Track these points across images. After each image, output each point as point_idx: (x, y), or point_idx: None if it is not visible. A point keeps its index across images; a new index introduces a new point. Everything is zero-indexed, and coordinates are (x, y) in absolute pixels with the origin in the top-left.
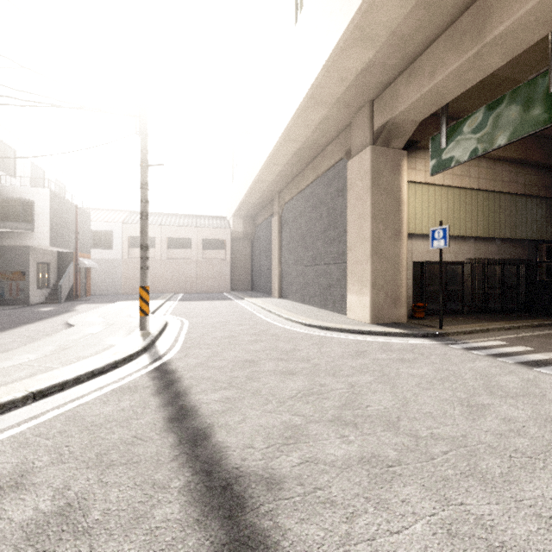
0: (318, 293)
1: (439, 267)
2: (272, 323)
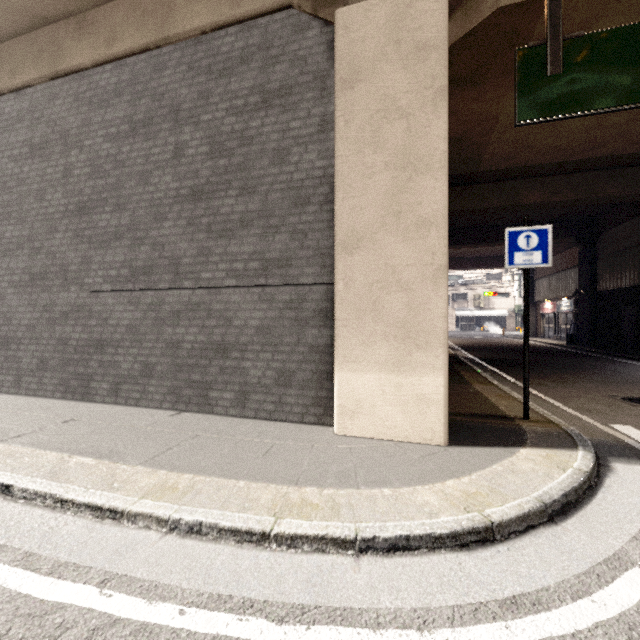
0: (166, 368)
1: (526, 304)
2: (170, 623)
